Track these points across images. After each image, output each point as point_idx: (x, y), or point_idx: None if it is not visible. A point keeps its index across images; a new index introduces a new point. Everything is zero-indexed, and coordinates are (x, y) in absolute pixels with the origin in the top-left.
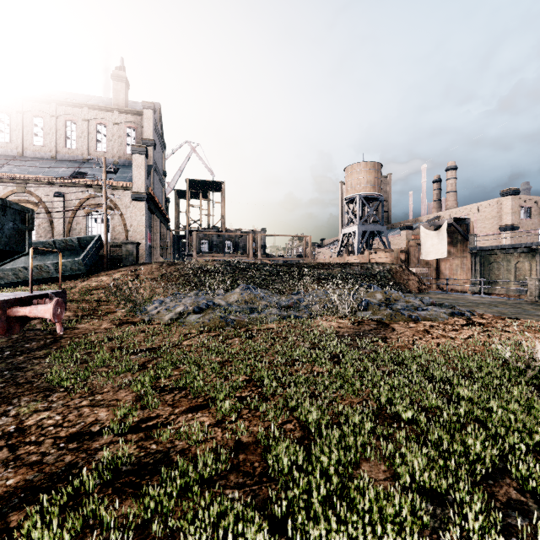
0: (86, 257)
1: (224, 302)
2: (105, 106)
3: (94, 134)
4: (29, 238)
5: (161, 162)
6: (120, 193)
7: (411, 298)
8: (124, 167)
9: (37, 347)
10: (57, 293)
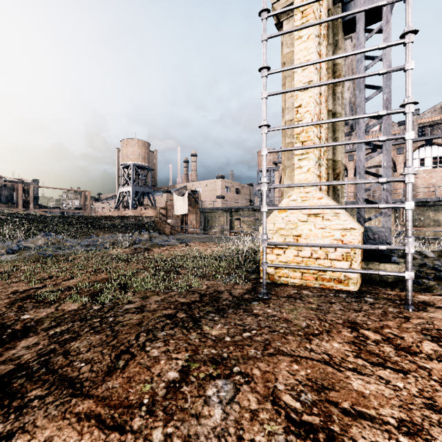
0: None
1: (34, 245)
2: None
3: None
4: None
5: None
6: None
7: (163, 236)
8: None
9: None
10: None
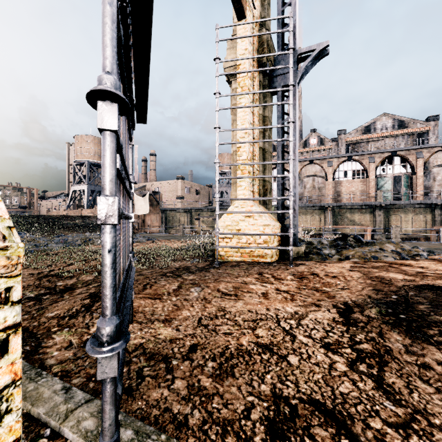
0: None
1: None
2: None
3: None
4: None
5: None
6: None
7: None
8: None
9: None
10: None
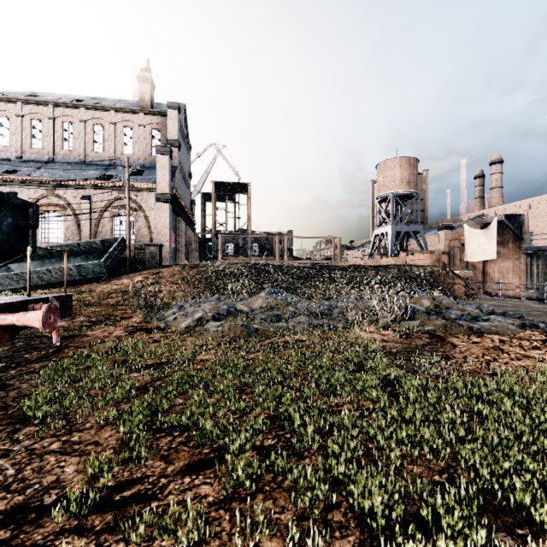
0: (108, 260)
1: (247, 308)
2: (131, 109)
3: (121, 137)
4: (32, 236)
5: (186, 164)
6: (144, 195)
7: (465, 305)
8: (149, 169)
9: (36, 358)
10: (61, 297)
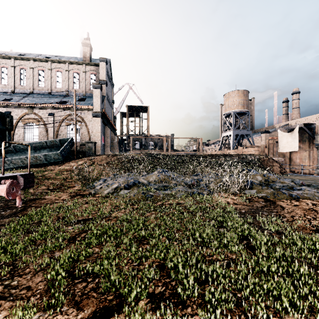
0: (63, 151)
1: (146, 181)
2: (78, 62)
3: (72, 79)
4: (8, 136)
5: (111, 94)
6: (85, 113)
7: (284, 179)
8: (89, 97)
9: (8, 214)
10: (25, 174)
